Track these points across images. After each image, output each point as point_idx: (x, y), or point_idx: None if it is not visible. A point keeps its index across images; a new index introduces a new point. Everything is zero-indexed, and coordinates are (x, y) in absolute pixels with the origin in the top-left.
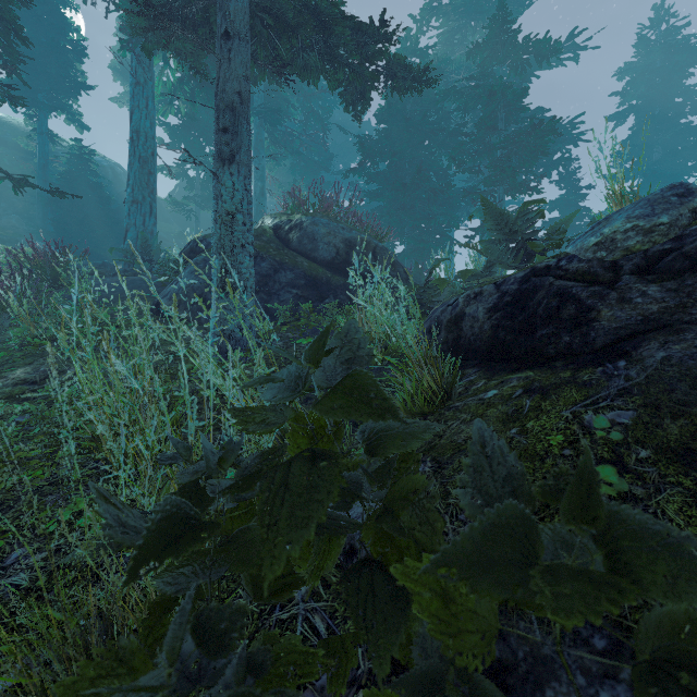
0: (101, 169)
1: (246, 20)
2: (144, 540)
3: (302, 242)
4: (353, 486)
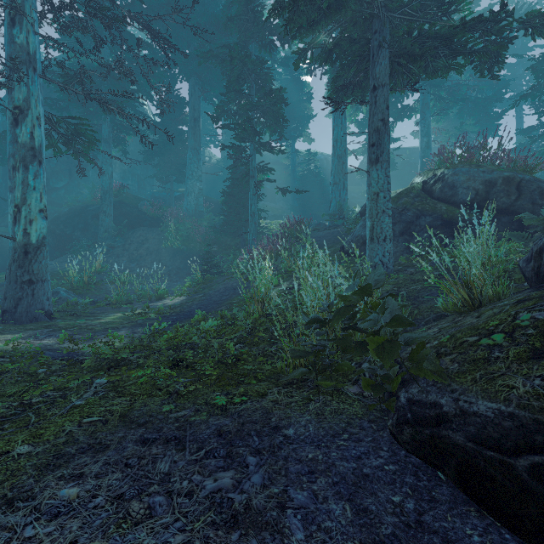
0: (320, 161)
1: (386, 71)
2: (309, 319)
3: (443, 191)
4: None
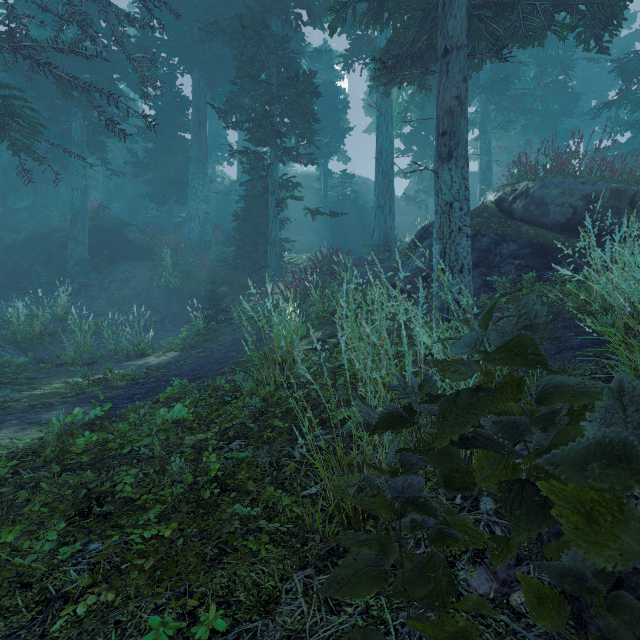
0: (358, 186)
1: (463, 27)
2: (377, 418)
3: (527, 209)
4: (523, 426)
